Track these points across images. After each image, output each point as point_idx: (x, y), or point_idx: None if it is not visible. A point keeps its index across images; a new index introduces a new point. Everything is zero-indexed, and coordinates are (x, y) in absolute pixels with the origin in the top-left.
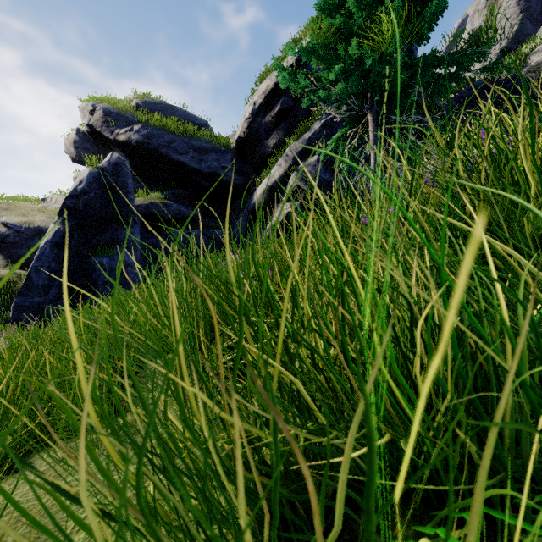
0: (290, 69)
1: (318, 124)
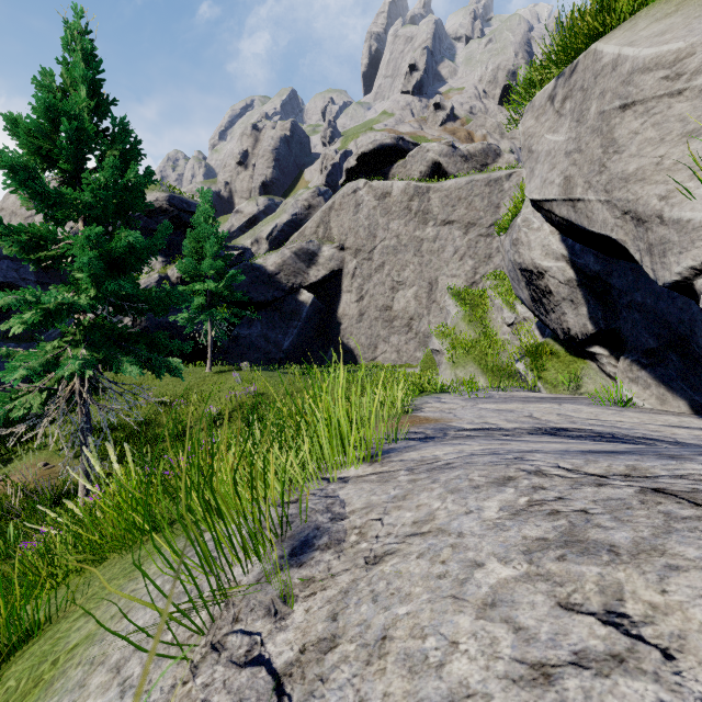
0: None
1: (153, 279)
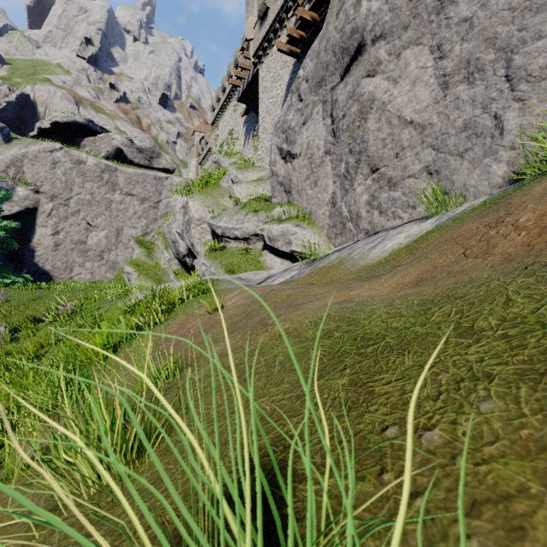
0: None
1: None
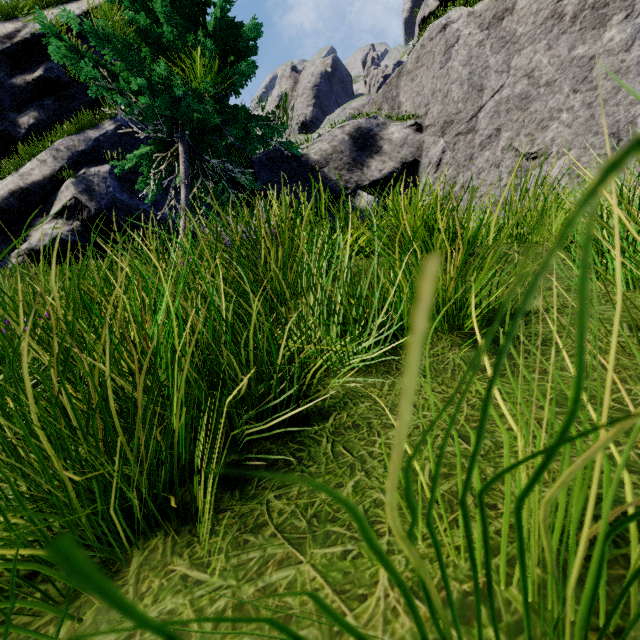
0: (68, 42)
1: (111, 124)
